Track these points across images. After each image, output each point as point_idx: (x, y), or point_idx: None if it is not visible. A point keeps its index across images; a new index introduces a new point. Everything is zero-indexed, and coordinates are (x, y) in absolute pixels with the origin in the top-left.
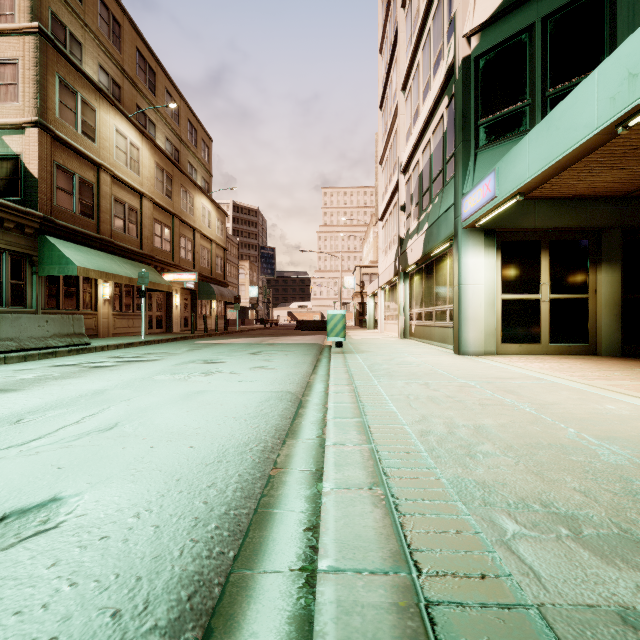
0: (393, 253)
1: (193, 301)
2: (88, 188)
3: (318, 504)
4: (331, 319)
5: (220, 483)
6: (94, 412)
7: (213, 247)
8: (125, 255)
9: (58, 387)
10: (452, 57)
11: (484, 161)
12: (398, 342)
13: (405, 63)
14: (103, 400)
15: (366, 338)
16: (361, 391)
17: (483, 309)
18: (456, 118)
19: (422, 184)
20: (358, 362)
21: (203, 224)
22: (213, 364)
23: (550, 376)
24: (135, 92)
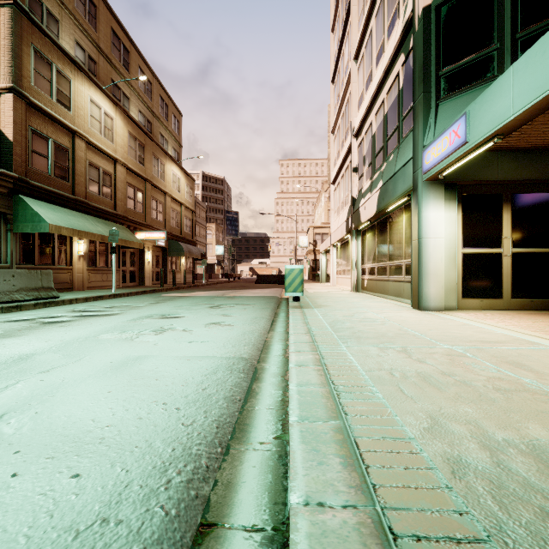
0: (345, 213)
1: (164, 257)
2: (63, 152)
3: None
4: (289, 274)
5: None
6: None
7: (182, 210)
8: (99, 215)
9: None
10: (410, 10)
11: (446, 111)
12: (352, 295)
13: (357, 34)
14: (18, 371)
15: (321, 291)
16: (329, 363)
17: (444, 263)
18: (415, 70)
19: (375, 144)
20: (318, 319)
21: (173, 189)
22: (169, 319)
23: (541, 339)
24: (110, 68)
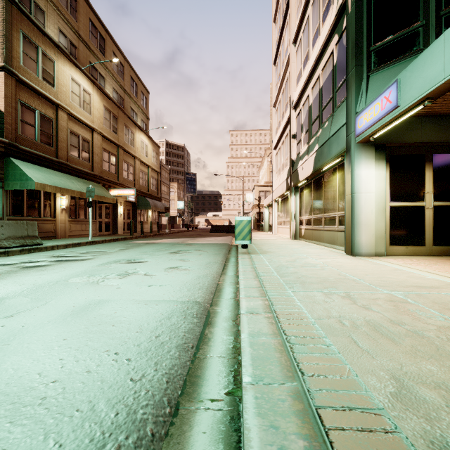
0: (285, 173)
1: (134, 211)
2: (48, 122)
3: None
4: (238, 224)
5: None
6: None
7: (149, 171)
8: (79, 175)
9: None
10: None
11: (376, 82)
12: (292, 243)
13: (296, 22)
14: None
15: (265, 239)
16: (279, 309)
17: (374, 215)
18: (348, 47)
19: (312, 114)
20: (264, 264)
21: (142, 154)
22: (134, 264)
23: None
24: (88, 52)
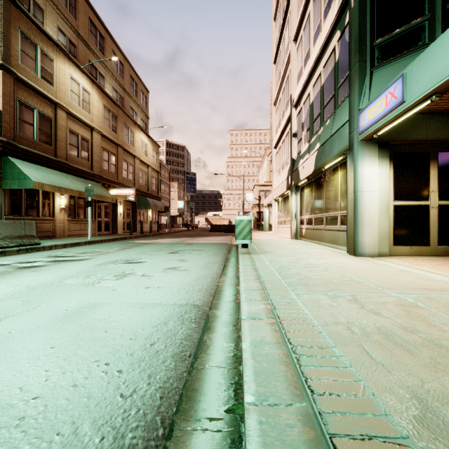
0: (286, 172)
1: (134, 210)
2: (47, 121)
3: None
4: (239, 223)
5: None
6: None
7: (149, 170)
8: (78, 174)
9: None
10: None
11: (380, 78)
12: (292, 242)
13: (296, 19)
14: None
15: (265, 239)
16: (282, 314)
17: (378, 214)
18: (351, 43)
19: (313, 112)
20: (265, 264)
21: (141, 153)
22: (131, 264)
23: None
24: (88, 51)
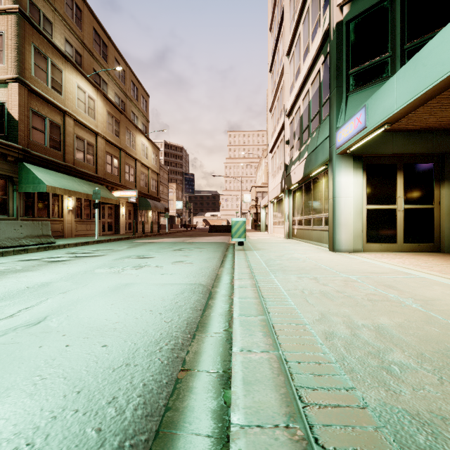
0: (280, 176)
1: (135, 211)
2: (56, 128)
3: (225, 423)
4: (235, 224)
5: (121, 397)
6: (31, 304)
7: (149, 172)
8: (84, 177)
9: (14, 279)
10: (328, 23)
11: (354, 102)
12: (284, 241)
13: (289, 35)
14: (45, 292)
15: (260, 238)
16: (261, 285)
17: (352, 216)
18: (331, 70)
19: (302, 123)
20: (256, 258)
21: (142, 156)
22: (144, 259)
23: (415, 271)
24: (92, 60)
